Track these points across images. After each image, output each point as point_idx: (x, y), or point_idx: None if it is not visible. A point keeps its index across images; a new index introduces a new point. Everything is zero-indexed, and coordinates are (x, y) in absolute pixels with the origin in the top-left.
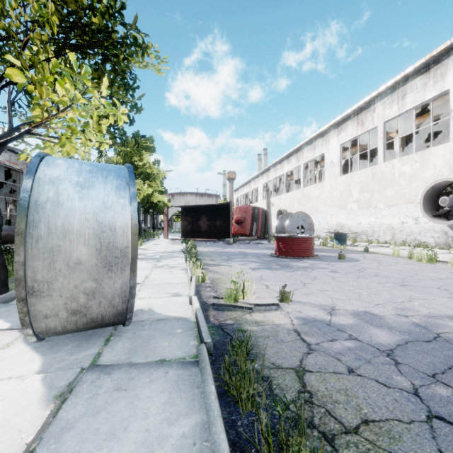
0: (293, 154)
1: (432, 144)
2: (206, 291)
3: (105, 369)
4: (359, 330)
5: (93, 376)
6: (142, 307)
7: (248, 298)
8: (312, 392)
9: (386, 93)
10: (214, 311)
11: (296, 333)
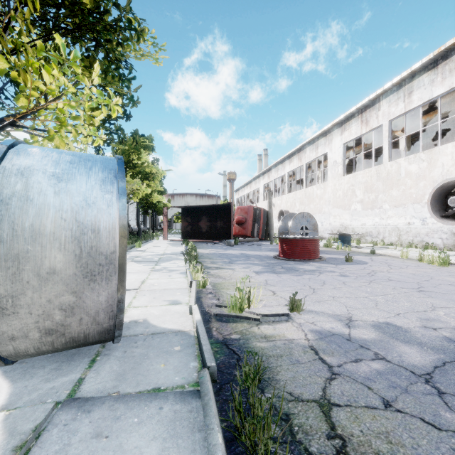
0: (295, 154)
1: (440, 142)
2: (207, 299)
3: (84, 404)
4: (385, 347)
5: (67, 416)
6: (136, 318)
7: (254, 306)
8: (345, 437)
9: (391, 91)
10: (216, 322)
11: (313, 350)
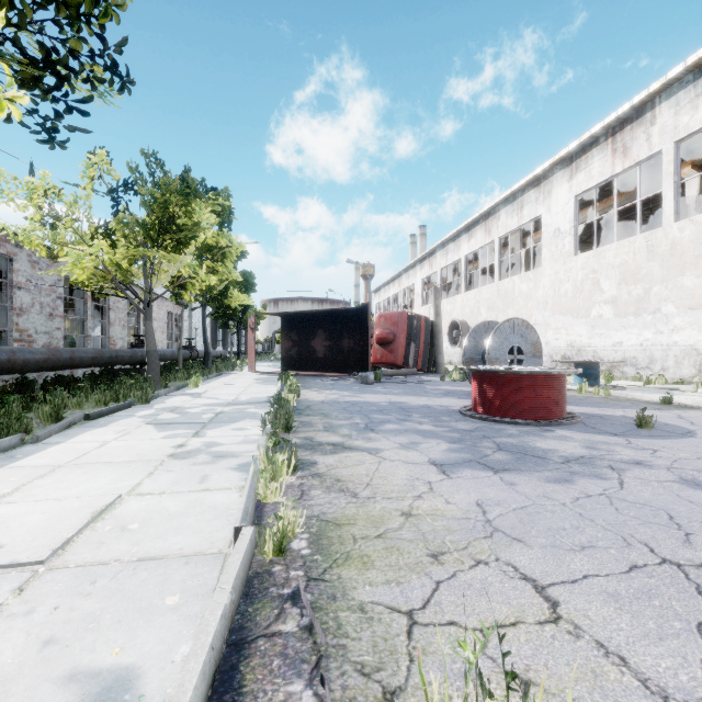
0: (478, 223)
1: None
2: (273, 661)
3: None
4: None
5: None
6: None
7: None
8: None
9: (681, 83)
10: None
11: None
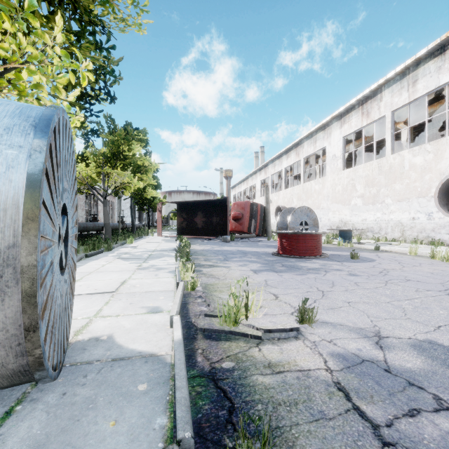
0: (292, 149)
1: (447, 132)
2: (195, 305)
3: None
4: (445, 386)
5: None
6: (100, 333)
7: (253, 316)
8: None
9: (394, 80)
10: (204, 340)
11: (342, 392)
